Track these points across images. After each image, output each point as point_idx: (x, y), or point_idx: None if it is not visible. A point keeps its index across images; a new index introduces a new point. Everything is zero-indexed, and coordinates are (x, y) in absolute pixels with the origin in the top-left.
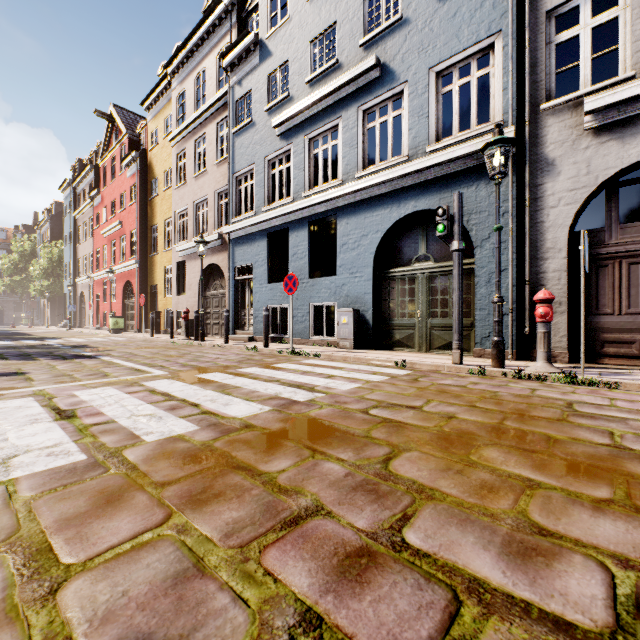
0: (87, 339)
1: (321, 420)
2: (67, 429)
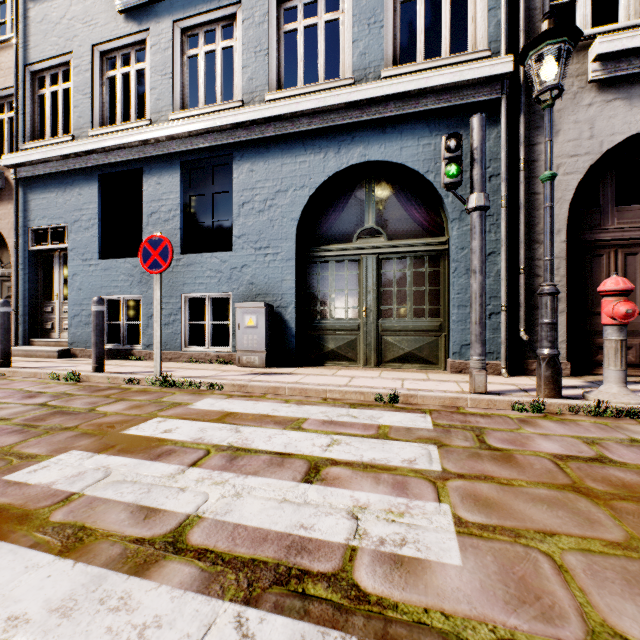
0: None
1: None
2: None
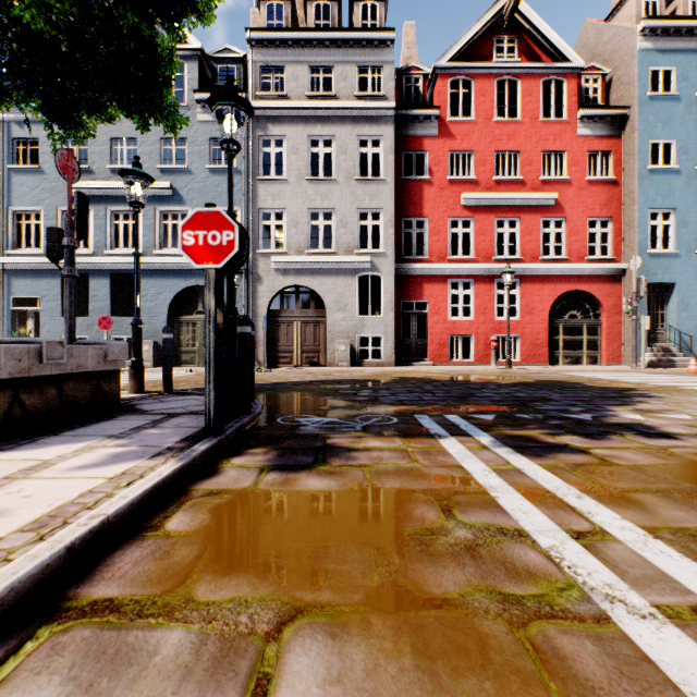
0: None
1: None
2: None
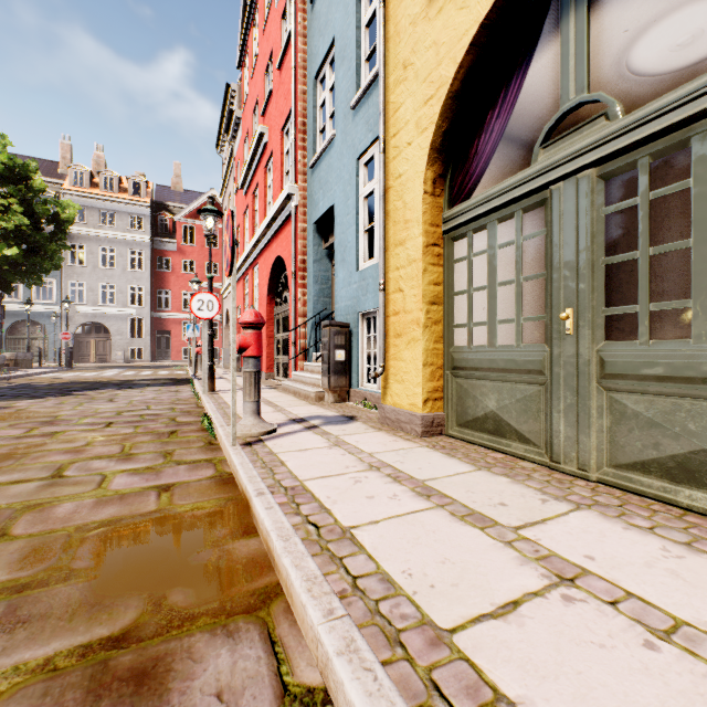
0: None
1: None
2: None
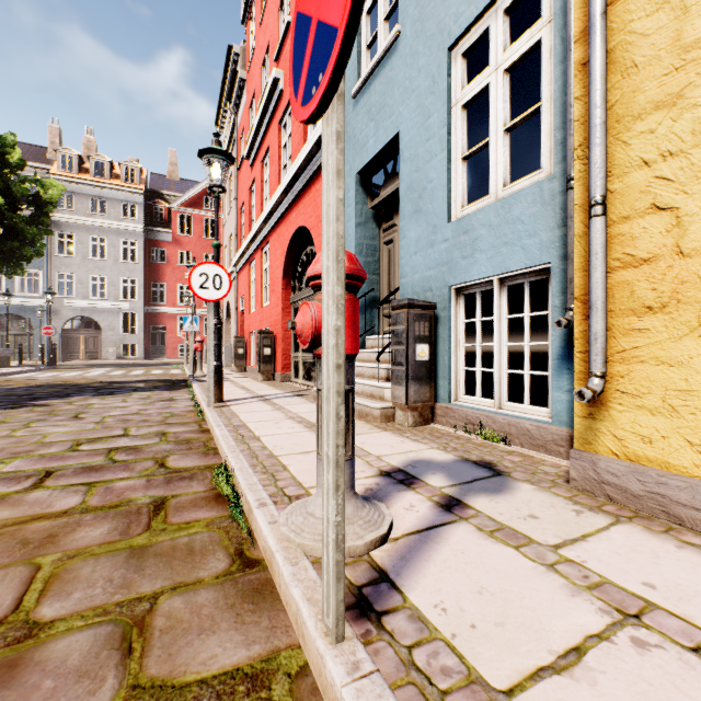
0: None
1: None
2: None
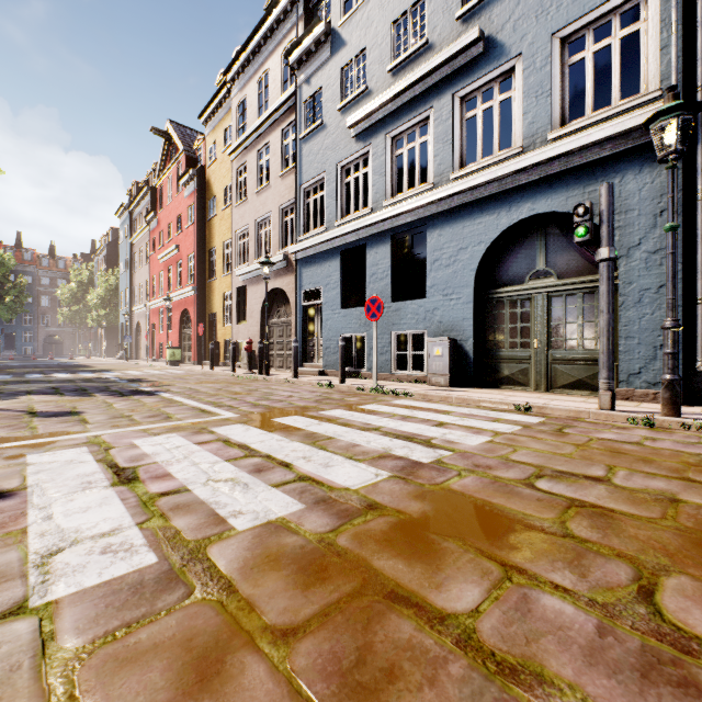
0: (144, 372)
1: (474, 498)
2: (128, 501)
